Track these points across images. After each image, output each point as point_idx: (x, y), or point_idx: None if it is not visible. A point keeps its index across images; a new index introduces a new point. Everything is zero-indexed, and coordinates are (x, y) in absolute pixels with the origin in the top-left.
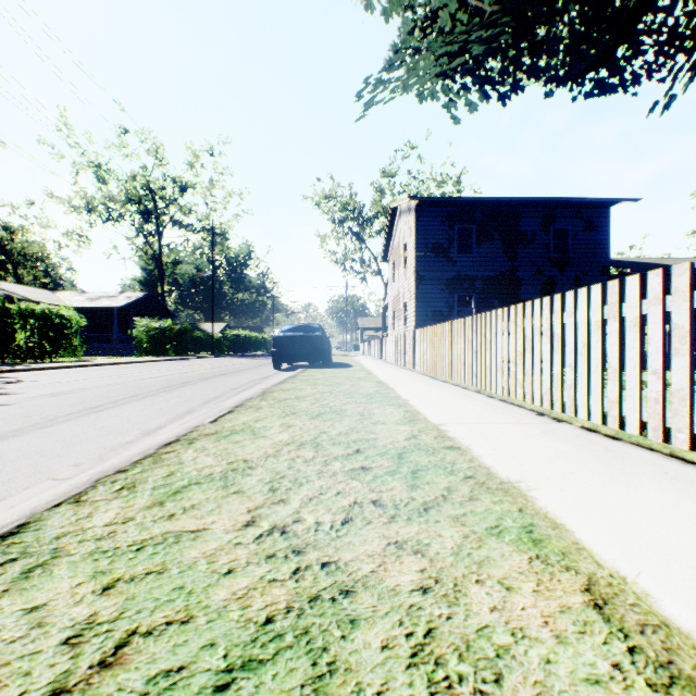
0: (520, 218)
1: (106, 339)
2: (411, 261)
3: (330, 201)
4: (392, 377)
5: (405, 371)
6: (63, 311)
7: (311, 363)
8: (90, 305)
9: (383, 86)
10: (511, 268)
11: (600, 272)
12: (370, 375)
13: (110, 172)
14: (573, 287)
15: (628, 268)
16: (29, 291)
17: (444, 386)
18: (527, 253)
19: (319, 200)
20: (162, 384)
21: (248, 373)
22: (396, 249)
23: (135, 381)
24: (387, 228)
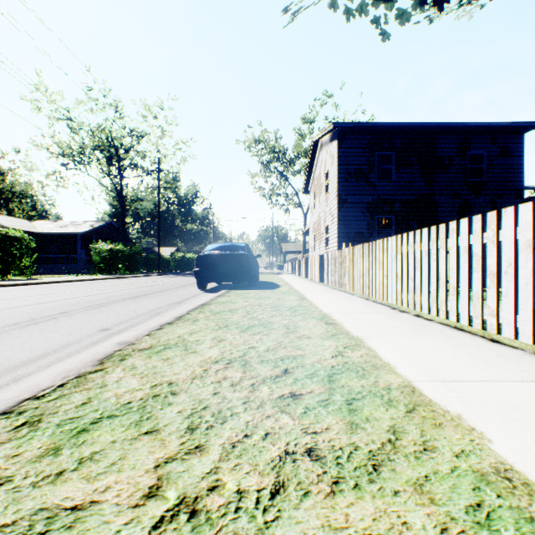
0: (437, 144)
1: (70, 260)
2: (333, 186)
3: (258, 144)
4: (335, 307)
5: (341, 294)
6: (12, 233)
7: (236, 283)
8: (58, 231)
9: None
10: (429, 191)
11: (515, 195)
12: (304, 302)
13: (79, 123)
14: (488, 209)
15: None
16: (7, 220)
17: (445, 333)
18: (444, 178)
19: (249, 144)
20: (22, 316)
21: (164, 295)
22: (317, 179)
23: (4, 309)
24: (309, 162)
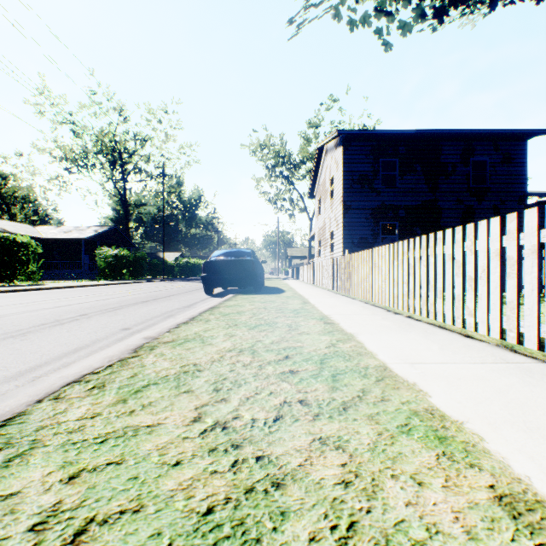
0: (441, 150)
1: (74, 266)
2: (338, 192)
3: (264, 149)
4: (335, 309)
5: (343, 298)
6: (19, 239)
7: (242, 288)
8: (62, 236)
9: (315, 8)
10: (433, 197)
11: (518, 201)
12: (307, 305)
13: (82, 127)
14: (492, 216)
15: (545, 196)
16: (11, 225)
17: (427, 330)
18: (448, 184)
19: (254, 148)
20: (46, 318)
21: (173, 300)
22: (322, 185)
23: (26, 312)
24: (314, 167)
